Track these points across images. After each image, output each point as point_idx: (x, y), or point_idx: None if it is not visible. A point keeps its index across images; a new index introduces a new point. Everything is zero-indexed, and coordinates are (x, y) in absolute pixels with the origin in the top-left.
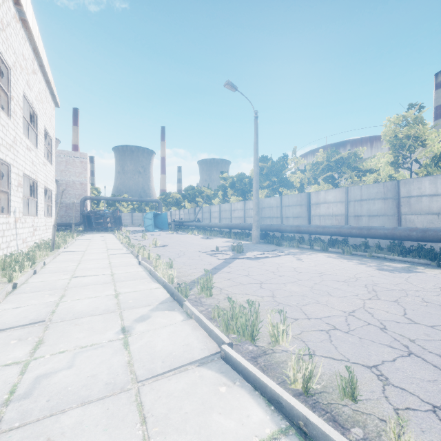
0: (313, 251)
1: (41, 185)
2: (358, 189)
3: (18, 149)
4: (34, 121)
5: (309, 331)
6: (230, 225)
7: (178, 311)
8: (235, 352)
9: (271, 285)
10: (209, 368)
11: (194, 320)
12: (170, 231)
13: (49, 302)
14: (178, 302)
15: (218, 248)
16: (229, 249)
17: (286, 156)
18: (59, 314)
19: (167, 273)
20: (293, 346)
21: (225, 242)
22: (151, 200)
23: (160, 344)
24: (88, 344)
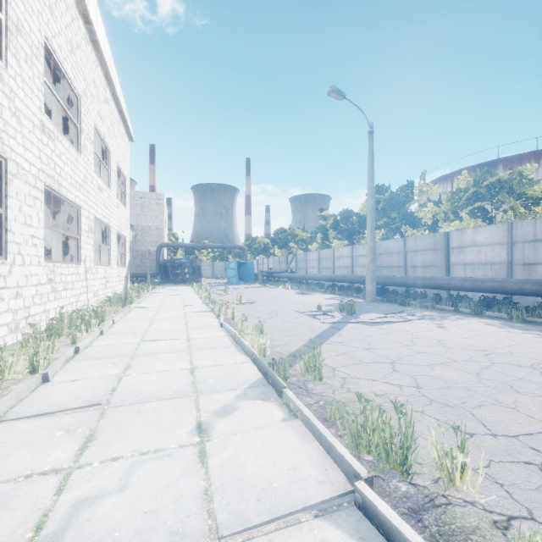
0: (460, 314)
1: (114, 230)
2: (530, 224)
3: (88, 189)
4: (107, 158)
5: (504, 463)
6: (333, 277)
7: (275, 402)
8: (382, 501)
9: (409, 367)
10: (336, 524)
11: (301, 420)
12: (257, 284)
13: (110, 375)
14: (275, 388)
15: (320, 307)
16: (335, 308)
17: (412, 184)
18: (120, 394)
19: (257, 341)
20: (488, 498)
21: (328, 300)
22: (234, 246)
23: (253, 461)
24: (151, 448)
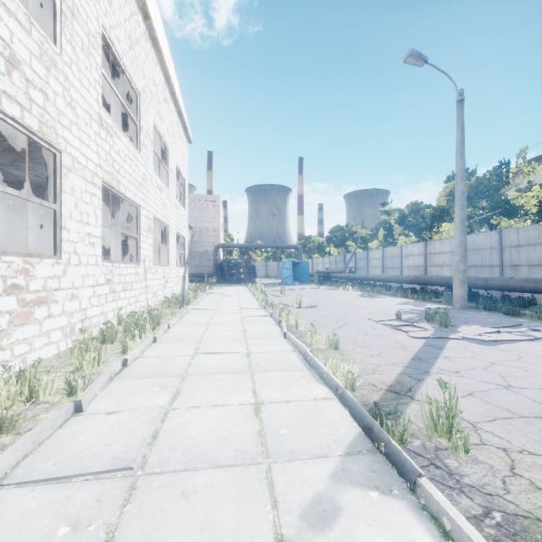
0: None
1: (173, 230)
2: None
3: (148, 188)
4: (166, 158)
5: None
6: (404, 278)
7: (404, 502)
8: None
9: None
10: None
11: None
12: (313, 285)
13: (153, 408)
14: (397, 468)
15: (399, 315)
16: (419, 317)
17: (507, 165)
18: (161, 446)
19: (341, 368)
20: None
21: (403, 305)
22: (288, 245)
23: None
24: None
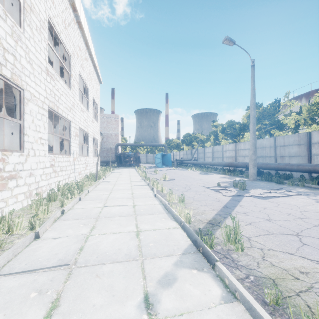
0: None
1: (91, 135)
2: None
3: (75, 110)
4: (86, 93)
5: None
6: (224, 163)
7: (208, 274)
8: None
9: (315, 241)
10: None
11: (240, 302)
12: (174, 168)
13: (80, 235)
14: (206, 259)
15: (219, 184)
16: (230, 185)
17: (279, 101)
18: (85, 253)
19: (184, 211)
20: None
21: (222, 178)
22: (159, 144)
23: None
24: None
